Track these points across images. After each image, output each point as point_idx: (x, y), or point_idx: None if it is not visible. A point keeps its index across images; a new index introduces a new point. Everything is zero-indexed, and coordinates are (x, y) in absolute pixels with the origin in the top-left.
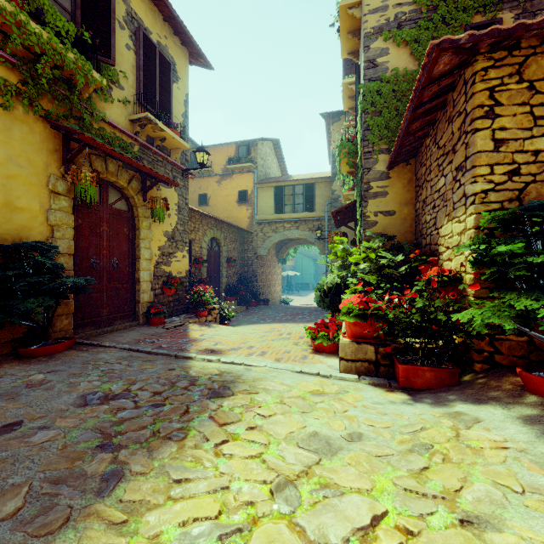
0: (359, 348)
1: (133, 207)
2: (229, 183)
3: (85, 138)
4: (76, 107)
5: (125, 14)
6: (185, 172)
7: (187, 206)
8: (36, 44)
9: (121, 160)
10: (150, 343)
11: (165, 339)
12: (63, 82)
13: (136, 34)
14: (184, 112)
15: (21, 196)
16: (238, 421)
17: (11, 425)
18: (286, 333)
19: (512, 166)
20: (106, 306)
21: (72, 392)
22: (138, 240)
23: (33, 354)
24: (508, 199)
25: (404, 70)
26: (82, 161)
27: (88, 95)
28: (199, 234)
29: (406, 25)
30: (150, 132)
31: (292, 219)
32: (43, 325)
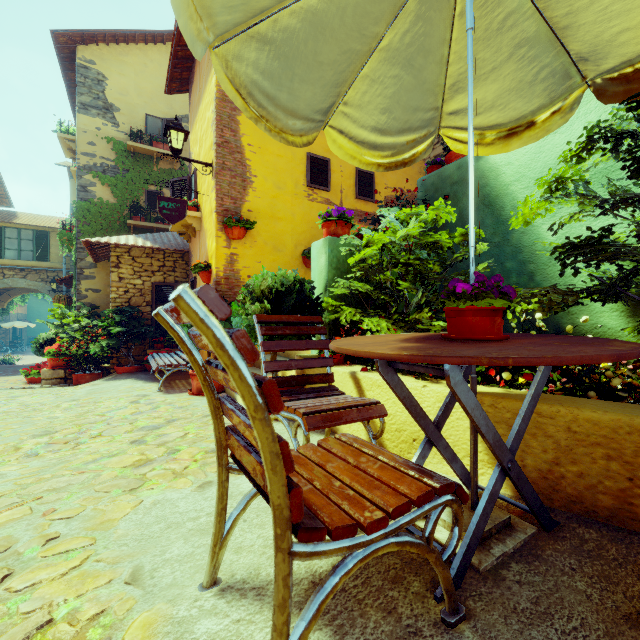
0: (55, 372)
1: None
2: None
3: None
4: None
5: None
6: None
7: None
8: None
9: None
10: None
11: None
12: None
13: None
14: None
15: None
16: None
17: None
18: (4, 380)
19: (127, 289)
20: None
21: None
22: None
23: None
24: (125, 302)
25: (107, 202)
26: None
27: None
28: None
29: (109, 173)
30: None
31: (17, 267)
32: None
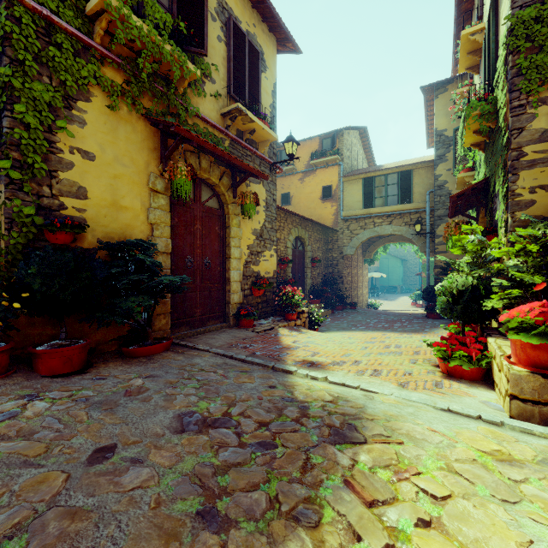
0: None
1: (224, 205)
2: (313, 179)
3: (181, 130)
4: (173, 103)
5: (216, 5)
6: (273, 167)
7: (274, 202)
8: (137, 38)
9: (214, 153)
10: (243, 349)
11: (257, 344)
12: (161, 79)
13: (226, 25)
14: (272, 103)
15: (126, 195)
16: (393, 499)
17: (104, 450)
18: (394, 346)
19: None
20: (199, 306)
21: (168, 408)
22: (228, 239)
23: (134, 353)
24: None
25: None
26: (177, 158)
27: (183, 91)
28: (284, 233)
29: None
30: (240, 125)
31: (384, 213)
32: (144, 324)
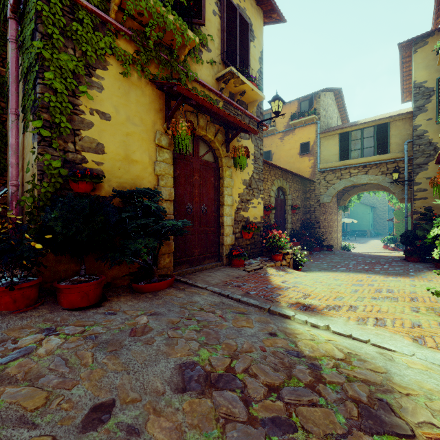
0: None
1: (218, 159)
2: (292, 137)
3: (182, 89)
4: (175, 69)
5: None
6: (260, 125)
7: (261, 156)
8: (144, 9)
9: (210, 110)
10: (237, 287)
11: (249, 283)
12: (165, 49)
13: (220, 0)
14: (259, 68)
15: (136, 151)
16: None
17: (101, 408)
18: (385, 290)
19: None
20: (197, 247)
21: (169, 355)
22: (222, 188)
23: (142, 289)
24: None
25: None
26: (179, 117)
27: (184, 58)
28: (268, 184)
29: None
30: (232, 88)
31: (360, 164)
32: (150, 263)
